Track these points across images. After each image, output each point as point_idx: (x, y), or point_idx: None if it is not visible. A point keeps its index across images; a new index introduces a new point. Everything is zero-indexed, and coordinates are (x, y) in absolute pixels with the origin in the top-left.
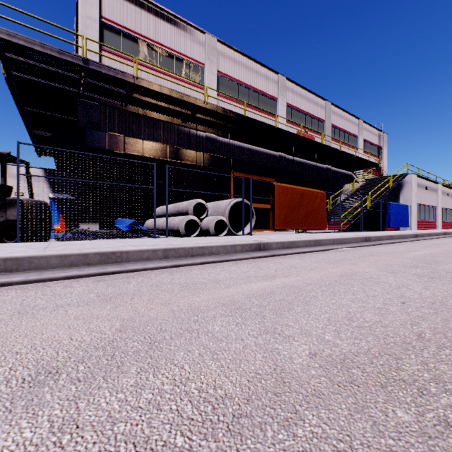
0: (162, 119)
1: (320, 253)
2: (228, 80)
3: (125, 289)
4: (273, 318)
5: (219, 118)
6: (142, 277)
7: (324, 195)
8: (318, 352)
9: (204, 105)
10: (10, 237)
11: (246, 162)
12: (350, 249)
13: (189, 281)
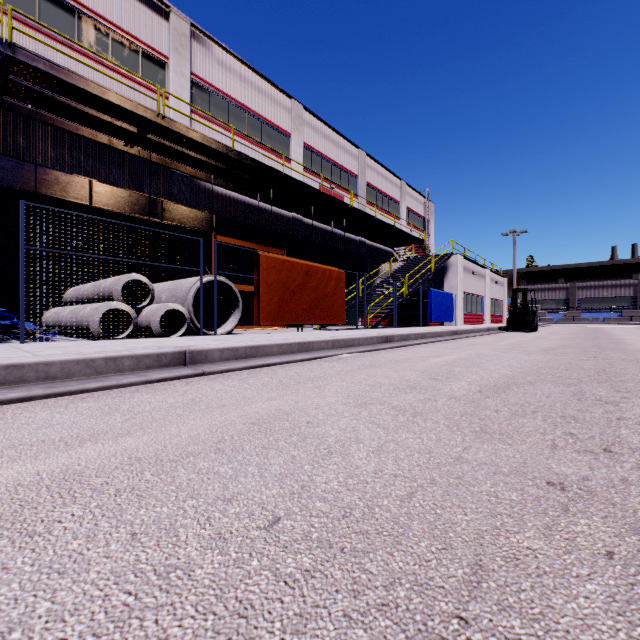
0: (84, 134)
1: (297, 365)
2: (211, 92)
3: None
4: None
5: (192, 147)
6: None
7: (342, 276)
8: None
9: (158, 120)
10: None
11: (239, 222)
12: (353, 356)
13: None
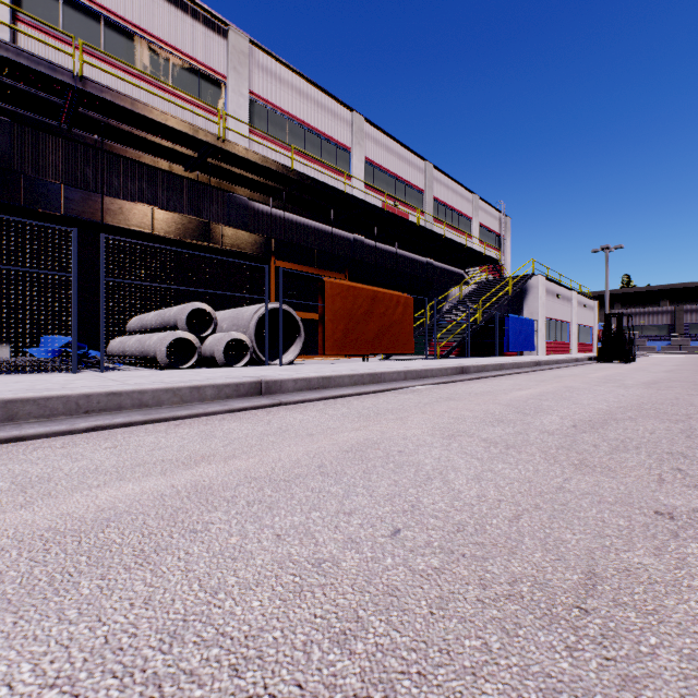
0: (146, 161)
1: (371, 396)
2: (270, 110)
3: None
4: None
5: (251, 169)
6: None
7: (410, 302)
8: None
9: (219, 143)
10: None
11: (298, 246)
12: (428, 388)
13: None
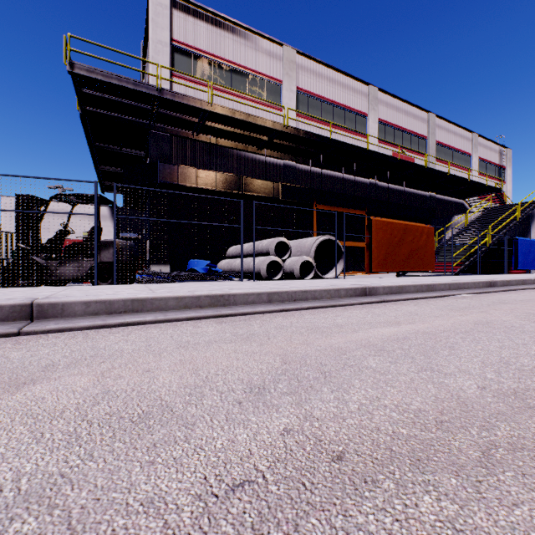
0: (236, 147)
1: (436, 299)
2: (309, 97)
3: (254, 331)
4: (424, 359)
5: (300, 142)
6: (258, 320)
7: (431, 231)
8: (486, 386)
9: (284, 129)
10: (104, 279)
11: (330, 193)
12: (472, 296)
13: (310, 325)
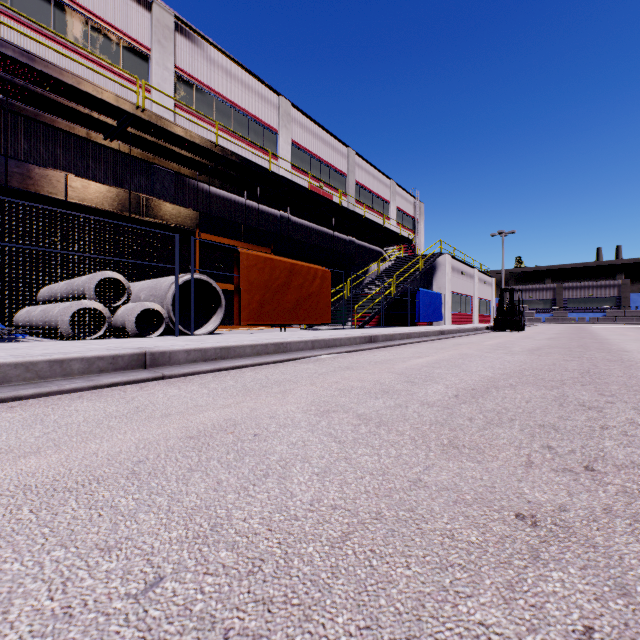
0: (60, 126)
1: (270, 367)
2: (196, 87)
3: None
4: None
5: (174, 142)
6: None
7: (328, 275)
8: None
9: (138, 112)
10: None
11: (224, 220)
12: (333, 357)
13: None
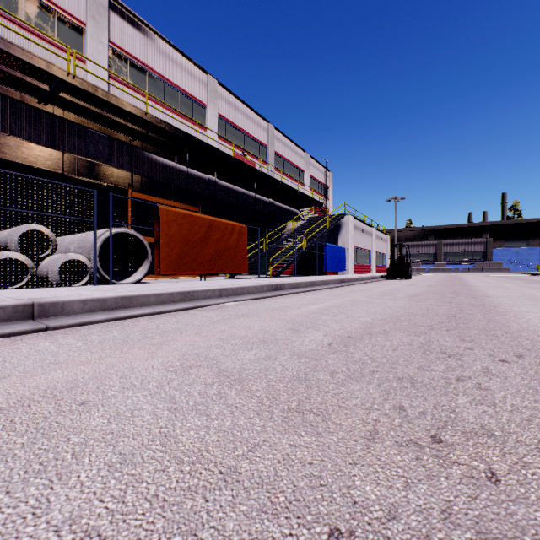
0: None
1: (170, 315)
2: (130, 61)
3: None
4: None
5: (107, 108)
6: None
7: (245, 230)
8: None
9: (69, 79)
10: None
11: (155, 181)
12: (236, 304)
13: None
